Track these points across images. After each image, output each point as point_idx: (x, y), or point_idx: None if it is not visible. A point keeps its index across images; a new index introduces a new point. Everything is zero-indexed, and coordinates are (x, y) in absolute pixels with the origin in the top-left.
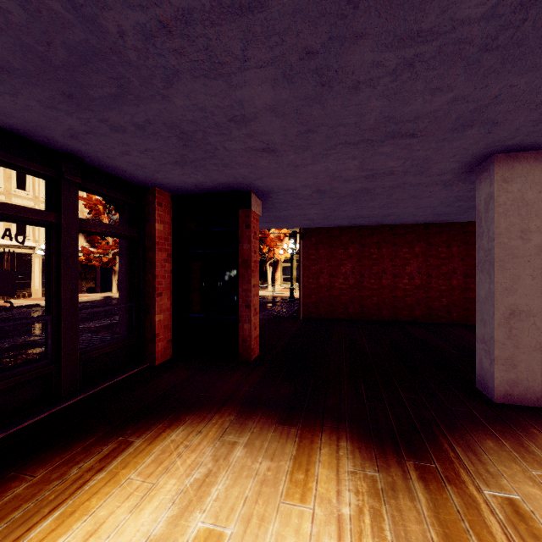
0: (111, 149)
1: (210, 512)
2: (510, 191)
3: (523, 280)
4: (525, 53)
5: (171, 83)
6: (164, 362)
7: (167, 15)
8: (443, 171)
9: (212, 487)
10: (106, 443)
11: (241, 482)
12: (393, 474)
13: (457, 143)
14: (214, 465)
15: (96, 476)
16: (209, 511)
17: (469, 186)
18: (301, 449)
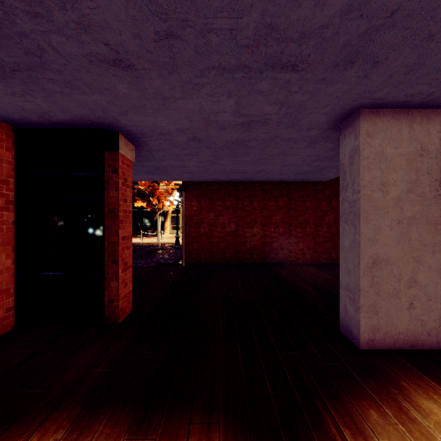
0: None
1: None
2: (372, 146)
3: (383, 231)
4: None
5: None
6: None
7: None
8: (312, 125)
9: None
10: None
11: None
12: None
13: (333, 88)
14: None
15: None
16: None
17: (329, 146)
18: None
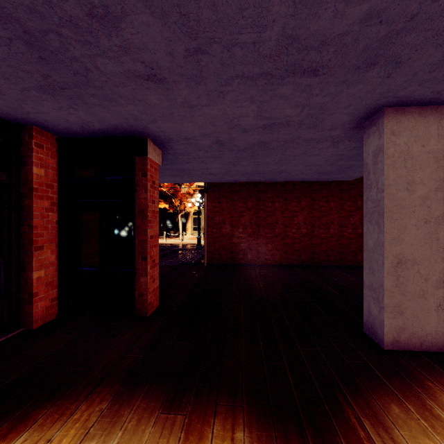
0: None
1: None
2: (397, 144)
3: (409, 230)
4: None
5: None
6: (46, 323)
7: None
8: (334, 125)
9: None
10: None
11: None
12: None
13: (355, 89)
14: None
15: None
16: None
17: (352, 145)
18: None
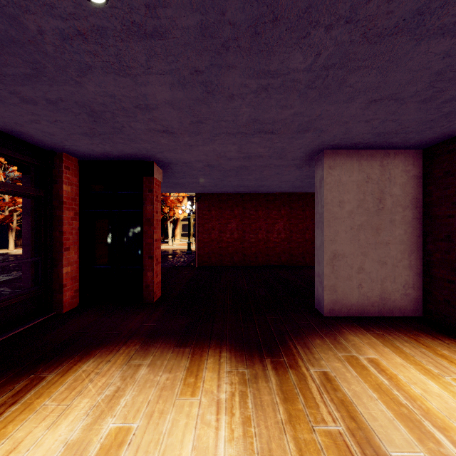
0: (19, 116)
1: (120, 416)
2: (333, 175)
3: (340, 234)
4: (331, 93)
5: (84, 73)
6: (72, 309)
7: (84, 27)
8: (295, 158)
9: (121, 398)
10: (17, 381)
11: (145, 391)
12: (256, 368)
13: (301, 140)
14: (122, 383)
15: (10, 408)
16: (119, 415)
17: (313, 169)
18: (192, 362)
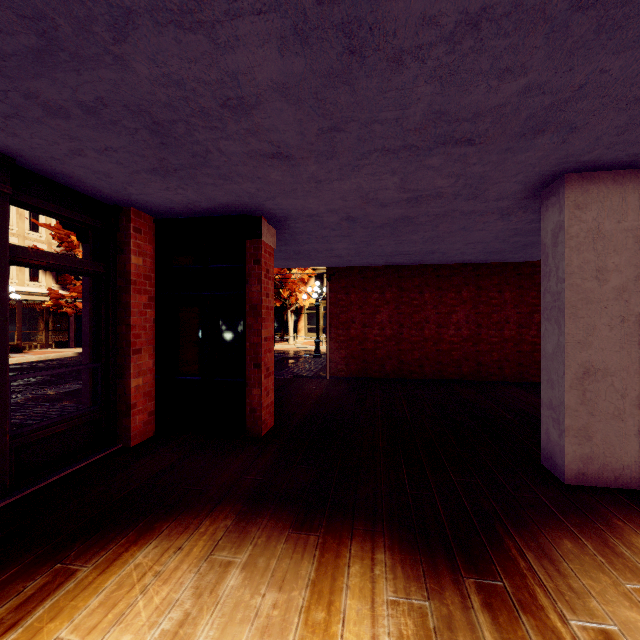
0: (54, 145)
1: None
2: (583, 220)
3: (599, 331)
4: (629, 17)
5: (124, 33)
6: (144, 441)
7: None
8: (501, 195)
9: None
10: (33, 576)
11: (233, 631)
12: (448, 602)
13: (523, 156)
14: (195, 604)
15: (3, 638)
16: None
17: (530, 217)
18: (322, 568)
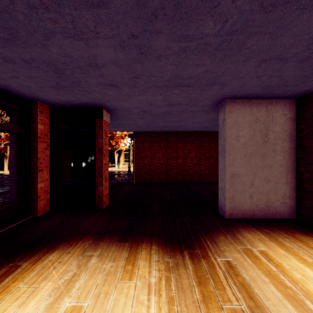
0: (3, 73)
1: (74, 296)
2: (232, 117)
3: (237, 159)
4: (233, 54)
5: (48, 38)
6: (44, 213)
7: None
8: (204, 105)
9: (76, 282)
10: None
11: (95, 276)
12: (177, 258)
13: (209, 92)
14: (78, 270)
15: None
16: (74, 296)
17: (216, 114)
18: (130, 253)
